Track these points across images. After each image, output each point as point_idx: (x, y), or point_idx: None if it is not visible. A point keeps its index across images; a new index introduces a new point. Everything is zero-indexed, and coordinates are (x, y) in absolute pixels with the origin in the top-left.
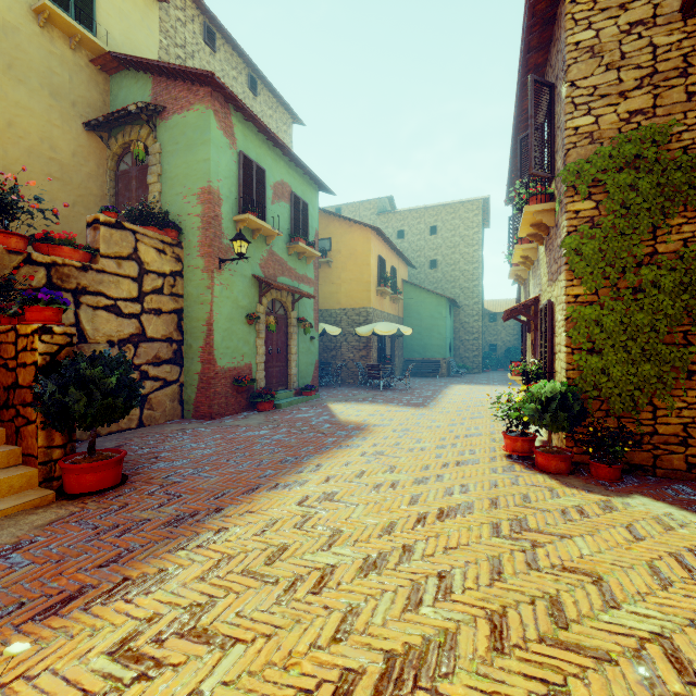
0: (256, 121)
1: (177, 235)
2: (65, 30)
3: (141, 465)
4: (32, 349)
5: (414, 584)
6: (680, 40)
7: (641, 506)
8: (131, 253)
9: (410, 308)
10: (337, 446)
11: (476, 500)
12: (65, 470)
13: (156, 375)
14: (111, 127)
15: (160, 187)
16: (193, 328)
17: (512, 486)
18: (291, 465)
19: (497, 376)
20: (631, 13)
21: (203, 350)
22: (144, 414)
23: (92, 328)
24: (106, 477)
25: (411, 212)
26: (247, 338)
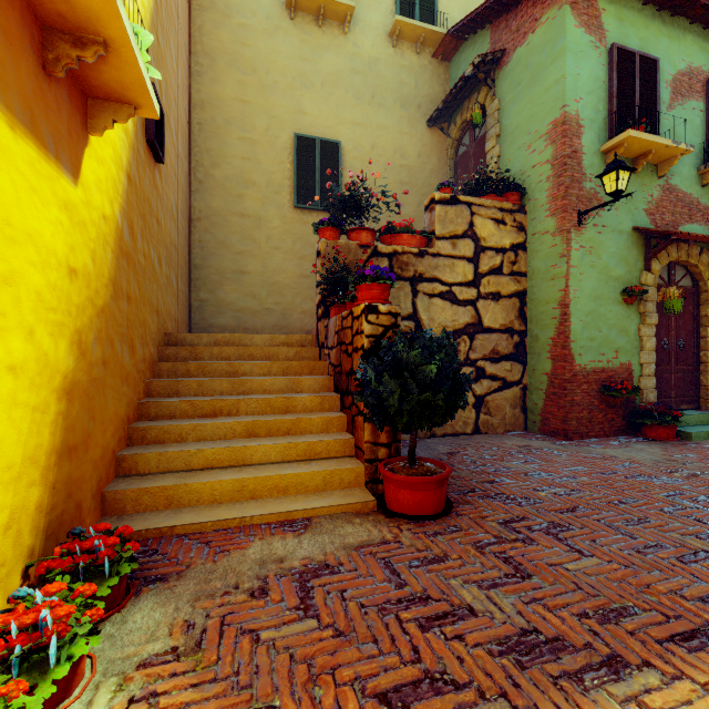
0: None
1: (519, 198)
2: (412, 38)
3: (472, 490)
4: (360, 332)
5: None
6: None
7: None
8: (465, 230)
9: None
10: None
11: None
12: (384, 477)
13: (493, 373)
14: (450, 113)
15: (498, 150)
16: (539, 314)
17: None
18: None
19: None
20: None
21: (554, 343)
22: (479, 419)
23: (428, 318)
24: (424, 500)
25: None
26: (623, 325)
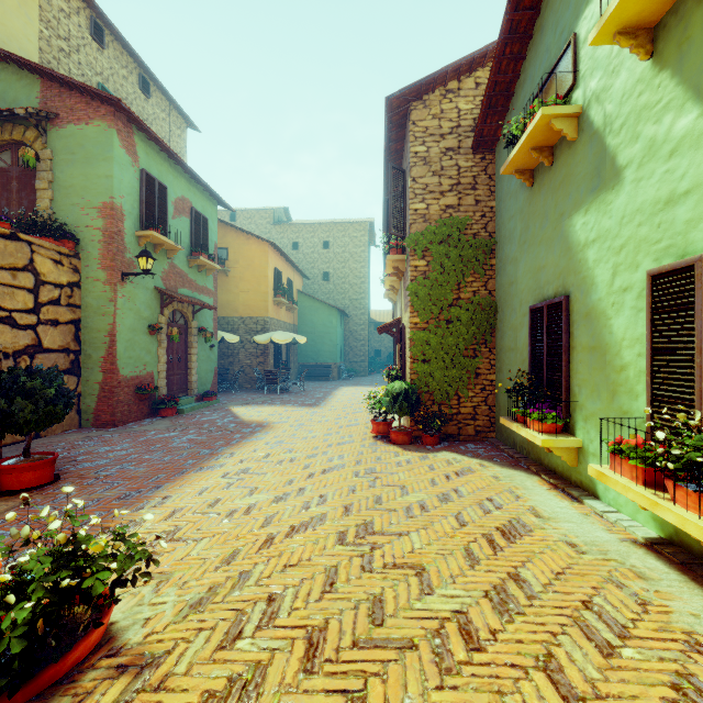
0: (159, 142)
1: (74, 246)
2: None
3: (64, 467)
4: None
5: (306, 502)
6: (472, 166)
7: (442, 456)
8: (26, 265)
9: (305, 316)
10: (245, 439)
11: (348, 462)
12: (4, 471)
13: None
14: None
15: (51, 194)
16: (92, 339)
17: (372, 453)
18: (209, 455)
19: (380, 378)
20: (446, 142)
21: (105, 360)
22: None
23: None
24: (44, 475)
25: (306, 226)
26: (149, 348)
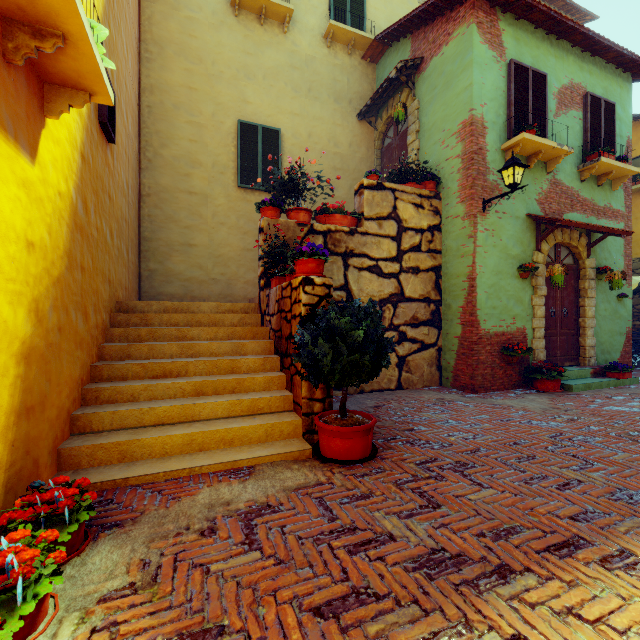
0: (533, 10)
1: (435, 186)
2: (344, 41)
3: (394, 437)
4: (298, 301)
5: None
6: None
7: None
8: (390, 213)
9: None
10: None
11: None
12: (318, 428)
13: (413, 337)
14: (377, 109)
15: (418, 144)
16: (451, 286)
17: None
18: None
19: None
20: None
21: (464, 310)
22: (402, 376)
23: (358, 289)
24: (353, 447)
25: None
26: (519, 296)
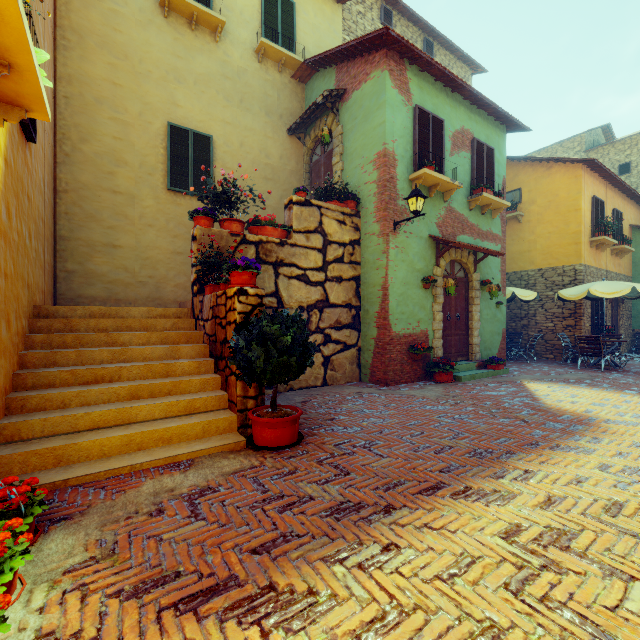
0: (432, 67)
1: (355, 205)
2: (275, 59)
3: (318, 426)
4: (233, 309)
5: None
6: None
7: None
8: (316, 227)
9: None
10: (551, 444)
11: None
12: (252, 421)
13: (337, 339)
14: (306, 127)
15: (341, 165)
16: (369, 294)
17: None
18: (484, 463)
19: None
20: None
21: (379, 315)
22: (327, 374)
23: (287, 295)
24: (283, 435)
25: None
26: (423, 303)
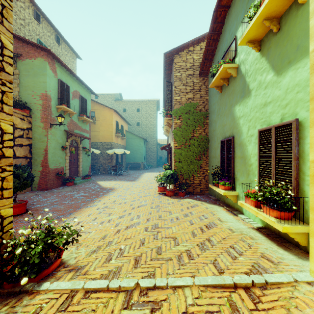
0: (66, 67)
1: (29, 112)
2: None
3: (29, 207)
4: None
5: (132, 218)
6: (199, 82)
7: (186, 200)
8: None
9: (129, 142)
10: (104, 195)
11: (148, 203)
12: None
13: None
14: None
15: (19, 89)
16: (37, 152)
17: (158, 199)
18: (90, 201)
19: (162, 169)
20: (188, 71)
21: (43, 161)
22: None
23: None
24: (22, 209)
25: (129, 102)
26: (62, 156)
